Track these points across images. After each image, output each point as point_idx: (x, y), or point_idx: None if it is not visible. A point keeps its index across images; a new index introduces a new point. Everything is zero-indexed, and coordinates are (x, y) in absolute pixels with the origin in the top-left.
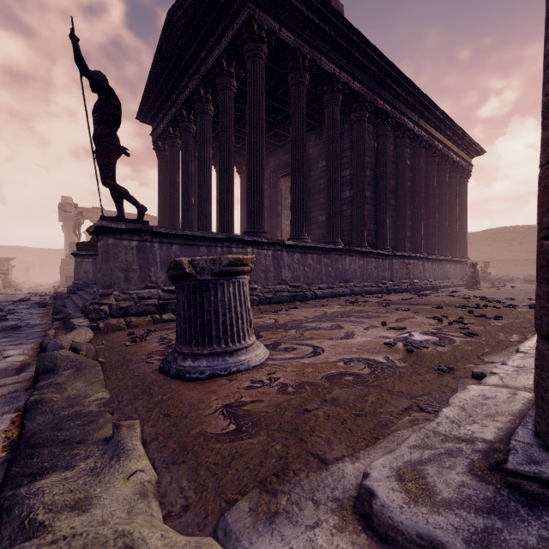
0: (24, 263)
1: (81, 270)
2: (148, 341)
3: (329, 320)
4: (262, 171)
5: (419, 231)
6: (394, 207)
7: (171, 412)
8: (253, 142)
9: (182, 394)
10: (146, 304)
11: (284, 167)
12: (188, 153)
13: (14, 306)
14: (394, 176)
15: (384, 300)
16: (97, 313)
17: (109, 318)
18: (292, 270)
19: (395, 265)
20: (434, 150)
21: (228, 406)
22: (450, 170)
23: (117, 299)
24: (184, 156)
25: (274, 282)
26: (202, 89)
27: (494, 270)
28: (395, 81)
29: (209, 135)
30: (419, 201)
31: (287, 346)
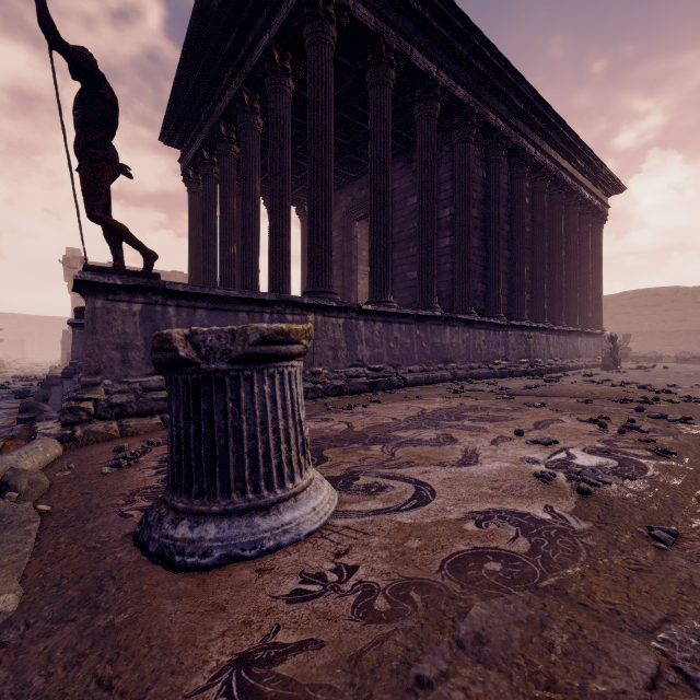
0: (19, 336)
1: (80, 346)
2: (140, 466)
3: (432, 425)
4: (329, 205)
5: (541, 292)
6: (508, 260)
7: (118, 673)
8: (316, 164)
9: (156, 610)
10: (153, 398)
11: (360, 207)
12: (228, 185)
13: None
14: (508, 218)
15: (501, 389)
16: (74, 414)
17: (94, 421)
18: (371, 346)
19: (511, 339)
20: (561, 184)
21: (244, 661)
22: (581, 212)
23: (108, 392)
24: (222, 189)
25: (346, 364)
26: (247, 95)
27: (632, 345)
28: (512, 88)
29: (257, 158)
30: (542, 252)
31: (370, 483)
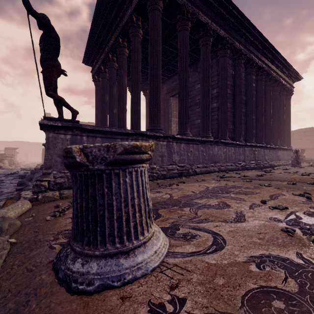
0: (25, 151)
1: None
2: (65, 216)
3: (214, 196)
4: (159, 87)
5: (261, 129)
6: (245, 113)
7: None
8: (153, 68)
9: None
10: None
11: (172, 90)
12: (112, 81)
13: (5, 177)
14: (245, 93)
15: (244, 176)
16: (38, 187)
17: (47, 191)
18: (179, 155)
19: (246, 151)
20: (270, 77)
21: None
22: (280, 90)
23: (55, 177)
24: (109, 83)
25: (167, 163)
26: (121, 38)
27: (304, 154)
28: (247, 30)
29: (125, 68)
30: (261, 109)
31: (186, 232)
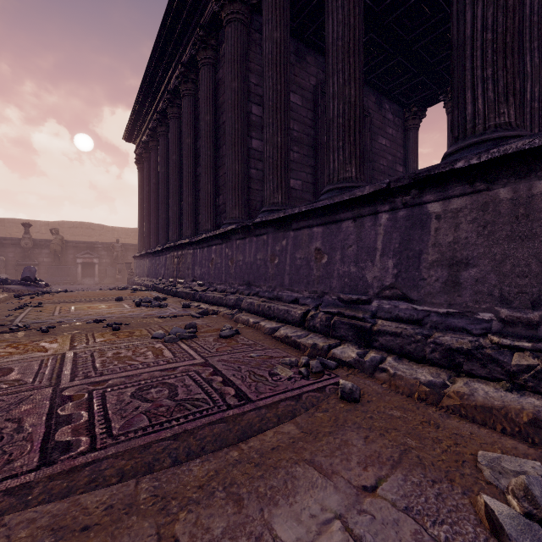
0: None
1: None
2: None
3: None
4: None
5: None
6: None
7: None
8: None
9: None
10: None
11: None
12: None
13: None
14: None
15: None
16: None
17: None
18: None
19: None
20: None
21: None
22: None
23: None
24: None
25: None
26: None
27: None
28: None
29: None
30: None
31: None
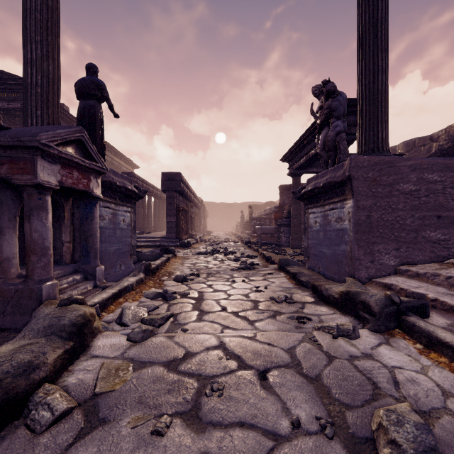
0: None
1: None
2: None
3: None
4: None
5: None
6: None
7: None
8: None
9: None
10: None
11: None
12: None
13: None
14: None
15: None
16: None
17: None
18: None
19: None
20: (114, 166)
21: None
22: None
23: None
24: None
25: None
26: None
27: None
28: None
29: None
30: None
31: None
